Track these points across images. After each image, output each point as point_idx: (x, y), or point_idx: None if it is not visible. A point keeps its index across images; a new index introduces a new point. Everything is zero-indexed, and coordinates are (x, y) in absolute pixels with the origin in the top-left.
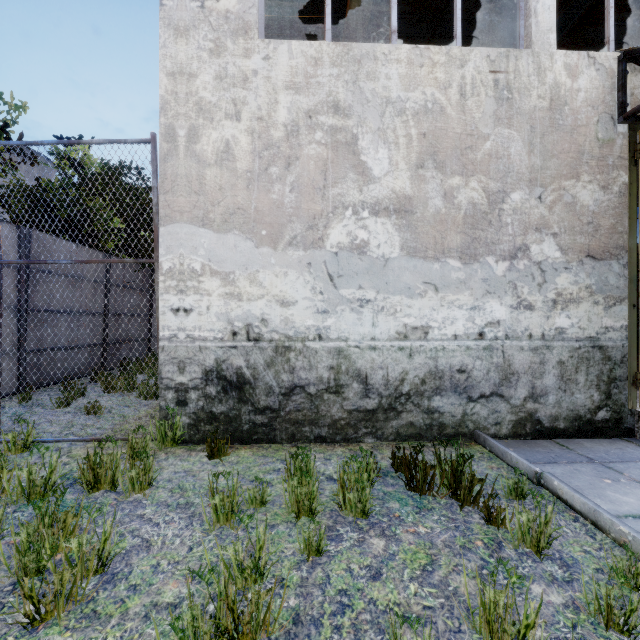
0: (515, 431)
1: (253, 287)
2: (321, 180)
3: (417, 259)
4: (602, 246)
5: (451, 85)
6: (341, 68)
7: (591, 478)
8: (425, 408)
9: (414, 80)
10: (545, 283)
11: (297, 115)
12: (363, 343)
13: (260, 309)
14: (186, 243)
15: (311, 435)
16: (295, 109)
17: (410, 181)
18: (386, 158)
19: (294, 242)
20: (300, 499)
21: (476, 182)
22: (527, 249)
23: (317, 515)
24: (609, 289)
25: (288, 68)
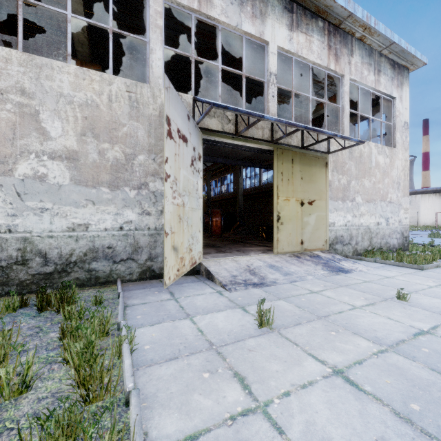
0: (141, 277)
1: None
2: (11, 134)
3: (81, 186)
4: None
5: (103, 93)
6: (27, 68)
7: (150, 292)
8: (87, 269)
9: (79, 86)
10: (157, 202)
11: None
12: (43, 234)
13: None
14: None
15: (3, 292)
16: None
17: (77, 142)
18: (60, 127)
19: None
20: None
21: (118, 148)
22: (147, 185)
23: None
24: None
25: None
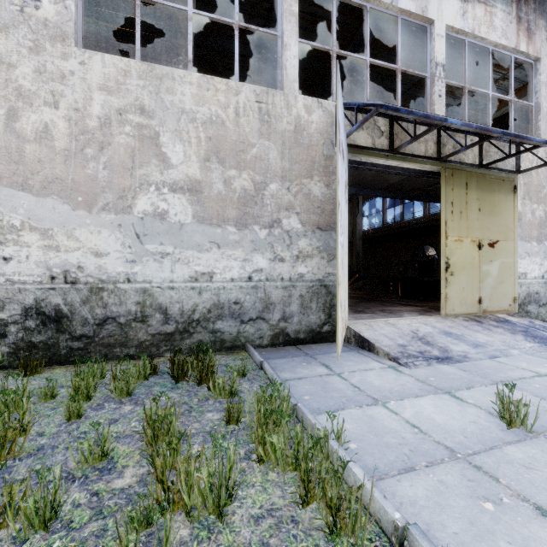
0: (272, 342)
1: (70, 241)
2: (130, 162)
3: (205, 225)
4: (326, 222)
5: (229, 106)
6: (146, 81)
7: (296, 363)
8: (211, 329)
9: (203, 99)
10: (292, 244)
11: (109, 111)
12: (164, 284)
13: (77, 259)
14: (6, 203)
15: (121, 354)
16: (108, 106)
17: (200, 170)
18: (182, 151)
19: (107, 208)
20: (81, 390)
21: (247, 175)
22: (280, 222)
23: (94, 399)
24: (330, 249)
25: (102, 74)
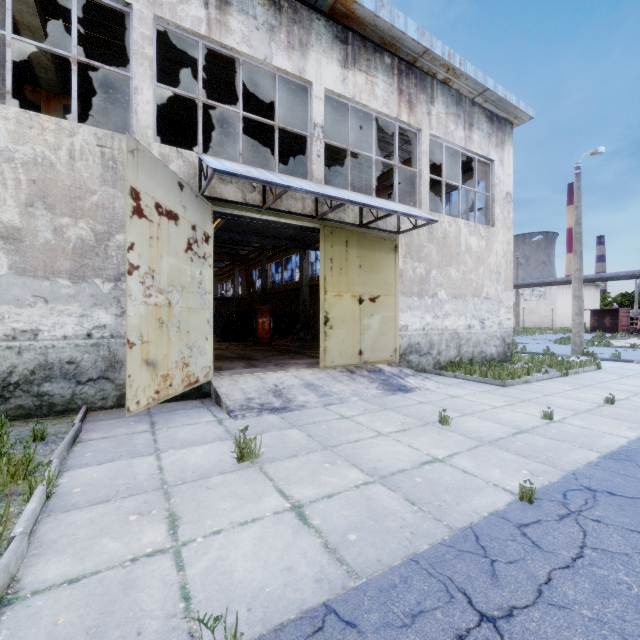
0: (119, 402)
1: None
2: None
3: (27, 277)
4: None
5: (61, 148)
6: None
7: (124, 423)
8: (35, 393)
9: (24, 137)
10: None
11: None
12: None
13: None
14: None
15: None
16: None
17: (19, 216)
18: None
19: None
20: None
21: (85, 223)
22: None
23: None
24: None
25: None
